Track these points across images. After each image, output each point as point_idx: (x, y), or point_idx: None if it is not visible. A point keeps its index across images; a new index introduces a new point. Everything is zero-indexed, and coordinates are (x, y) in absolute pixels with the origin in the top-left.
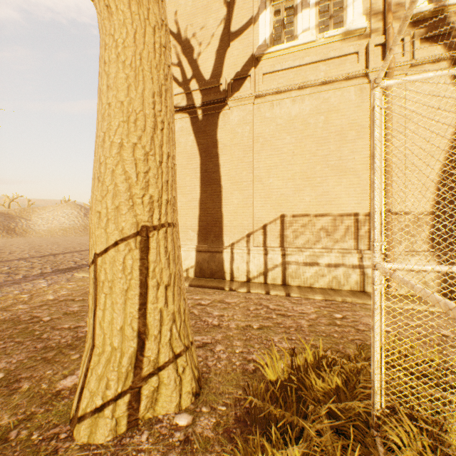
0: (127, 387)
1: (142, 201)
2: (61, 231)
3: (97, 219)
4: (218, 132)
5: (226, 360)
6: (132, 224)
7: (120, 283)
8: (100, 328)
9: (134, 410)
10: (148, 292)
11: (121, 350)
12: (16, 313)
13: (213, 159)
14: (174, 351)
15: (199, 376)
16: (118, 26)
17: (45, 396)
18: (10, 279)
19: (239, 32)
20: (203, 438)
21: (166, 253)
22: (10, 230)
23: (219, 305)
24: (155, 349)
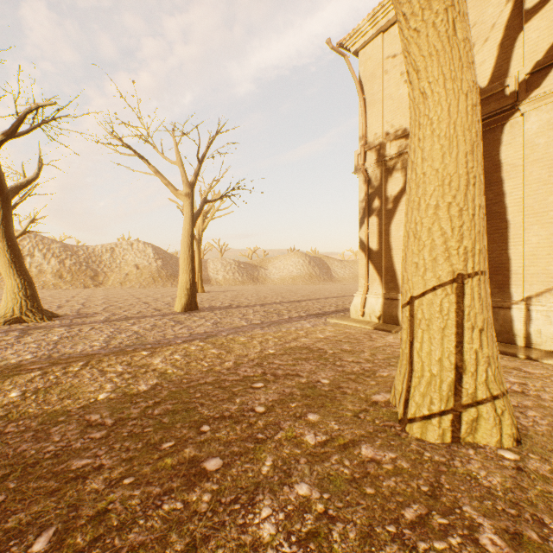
0: (448, 408)
1: (457, 252)
2: (290, 279)
3: (414, 268)
4: (501, 150)
5: (546, 426)
6: (448, 273)
7: (436, 322)
8: (418, 356)
9: (455, 428)
10: (463, 333)
11: (439, 377)
12: (304, 343)
13: (492, 187)
14: (490, 392)
15: (516, 426)
16: (432, 106)
17: (367, 401)
18: (281, 318)
19: (539, 5)
20: (538, 474)
21: (479, 299)
22: (254, 278)
23: (513, 372)
24: (472, 384)
